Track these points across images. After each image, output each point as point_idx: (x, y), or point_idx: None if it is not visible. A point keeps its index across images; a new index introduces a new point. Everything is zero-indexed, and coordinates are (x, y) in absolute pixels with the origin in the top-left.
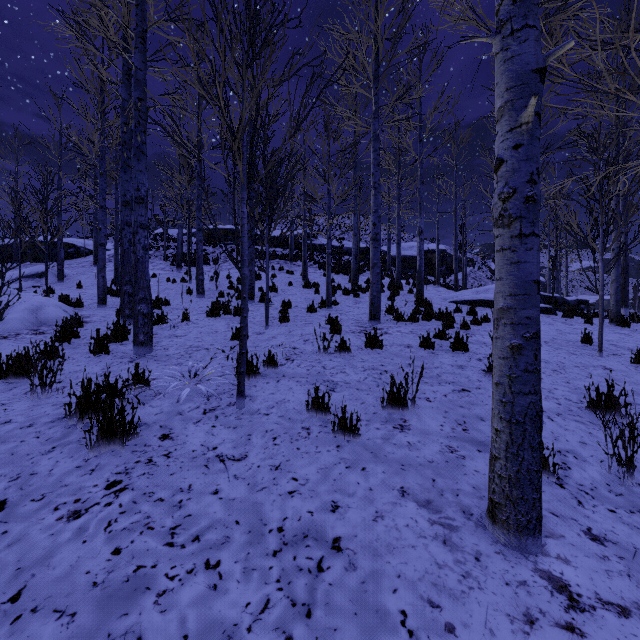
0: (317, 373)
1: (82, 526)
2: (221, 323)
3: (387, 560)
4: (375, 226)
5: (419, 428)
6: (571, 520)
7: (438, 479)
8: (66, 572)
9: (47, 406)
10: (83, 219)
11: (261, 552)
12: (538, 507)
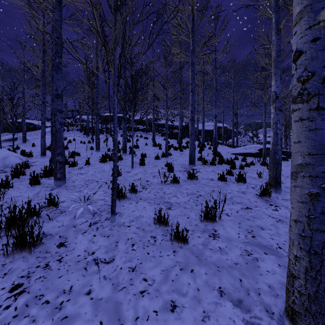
0: (160, 197)
1: None
2: (107, 166)
3: None
4: (192, 112)
5: (225, 236)
6: None
7: (243, 279)
8: None
9: None
10: (38, 110)
11: None
12: None
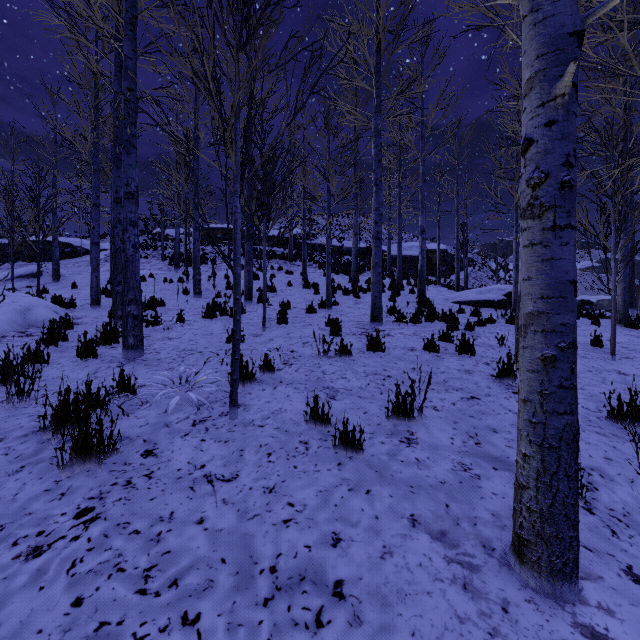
0: (316, 379)
1: (41, 567)
2: (217, 325)
3: (398, 611)
4: (376, 224)
5: (427, 442)
6: (607, 556)
7: (452, 504)
8: (14, 631)
9: (22, 417)
10: (80, 218)
11: (249, 601)
12: (575, 547)
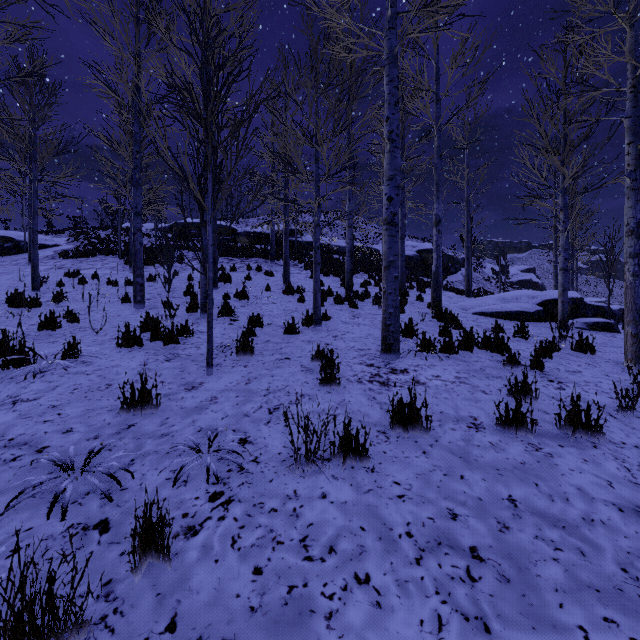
0: (283, 600)
1: None
2: (133, 361)
3: None
4: (391, 201)
5: None
6: None
7: None
8: None
9: None
10: (23, 208)
11: None
12: None
